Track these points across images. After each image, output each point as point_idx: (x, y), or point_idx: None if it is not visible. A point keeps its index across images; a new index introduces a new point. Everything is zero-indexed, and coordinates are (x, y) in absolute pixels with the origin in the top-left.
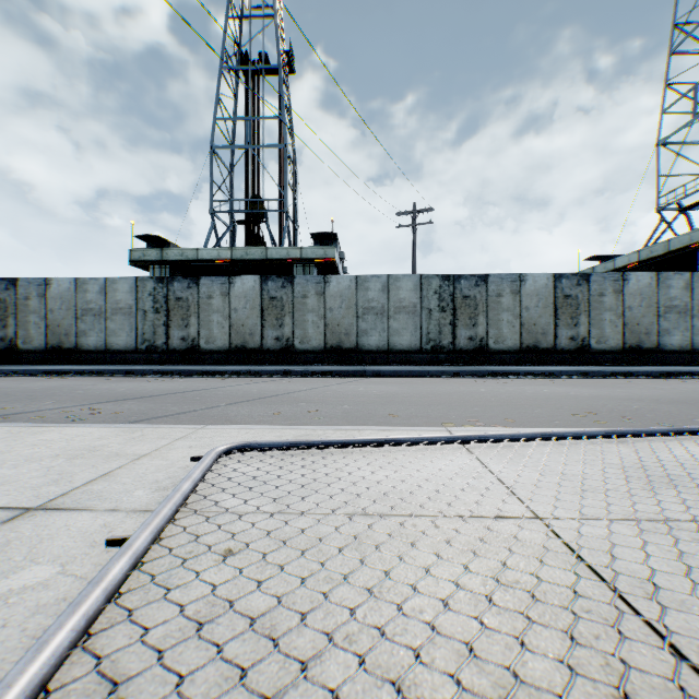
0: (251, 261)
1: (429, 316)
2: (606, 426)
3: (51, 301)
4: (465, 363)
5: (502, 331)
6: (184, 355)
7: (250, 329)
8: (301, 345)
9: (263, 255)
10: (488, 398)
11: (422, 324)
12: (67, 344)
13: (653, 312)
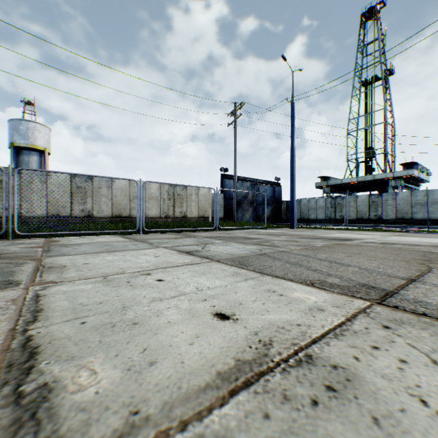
0: (366, 181)
1: None
2: None
3: (301, 206)
4: None
5: None
6: (340, 221)
7: (364, 212)
8: (385, 218)
9: (372, 178)
10: None
11: None
12: (305, 218)
13: None
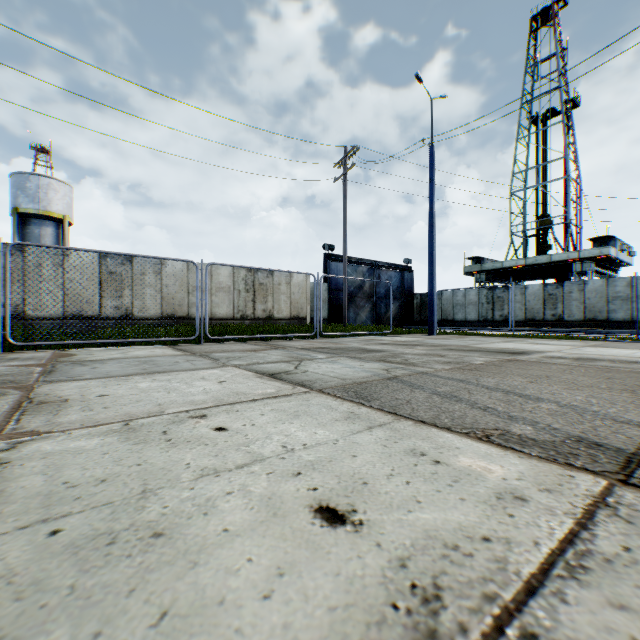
0: (538, 264)
1: None
2: None
3: (443, 301)
4: None
5: None
6: (500, 323)
7: (536, 310)
8: (567, 318)
9: (547, 259)
10: None
11: None
12: (448, 318)
13: None
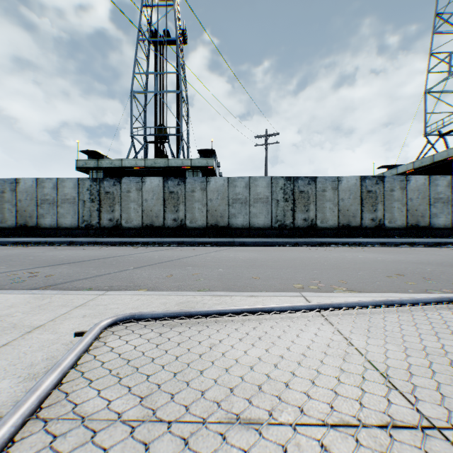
0: (158, 168)
1: (277, 204)
2: (416, 286)
3: (20, 194)
4: (301, 236)
5: (326, 215)
6: (111, 231)
7: (156, 213)
8: (191, 224)
9: (166, 163)
10: (322, 262)
11: (272, 210)
12: (30, 223)
13: (426, 202)
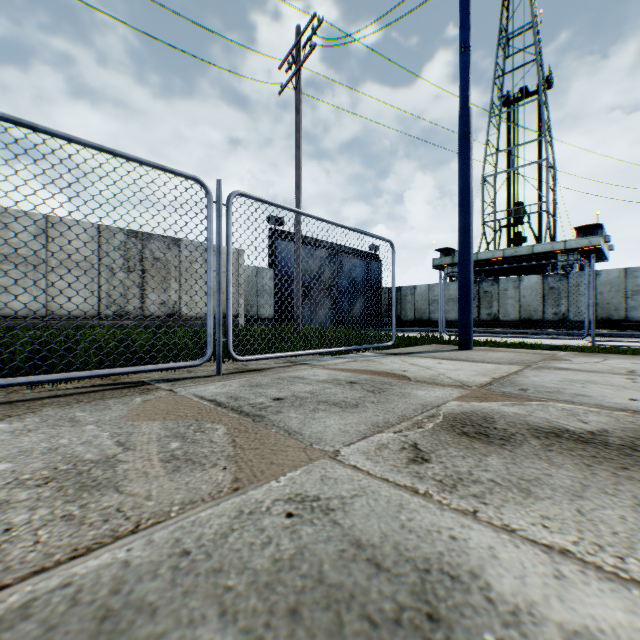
0: (519, 256)
1: None
2: None
3: (416, 297)
4: None
5: None
6: (488, 324)
7: (533, 308)
8: (574, 318)
9: (529, 250)
10: None
11: None
12: (423, 318)
13: None
